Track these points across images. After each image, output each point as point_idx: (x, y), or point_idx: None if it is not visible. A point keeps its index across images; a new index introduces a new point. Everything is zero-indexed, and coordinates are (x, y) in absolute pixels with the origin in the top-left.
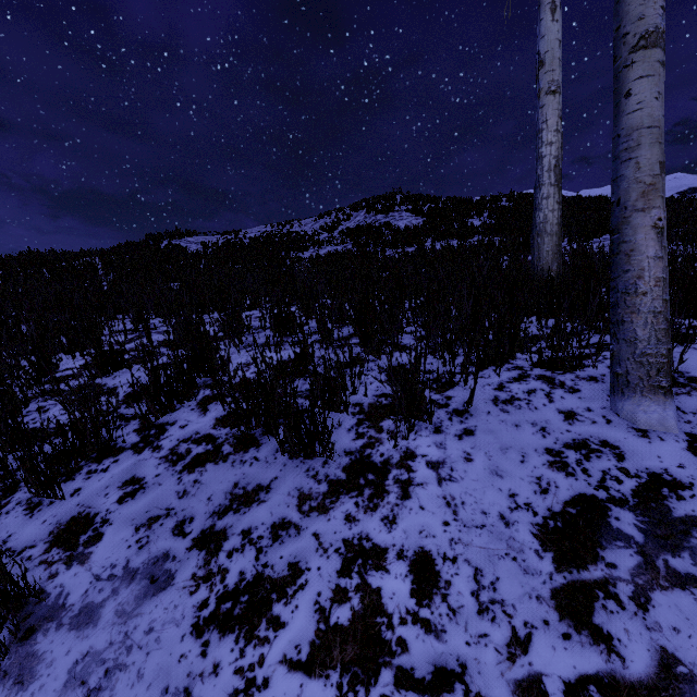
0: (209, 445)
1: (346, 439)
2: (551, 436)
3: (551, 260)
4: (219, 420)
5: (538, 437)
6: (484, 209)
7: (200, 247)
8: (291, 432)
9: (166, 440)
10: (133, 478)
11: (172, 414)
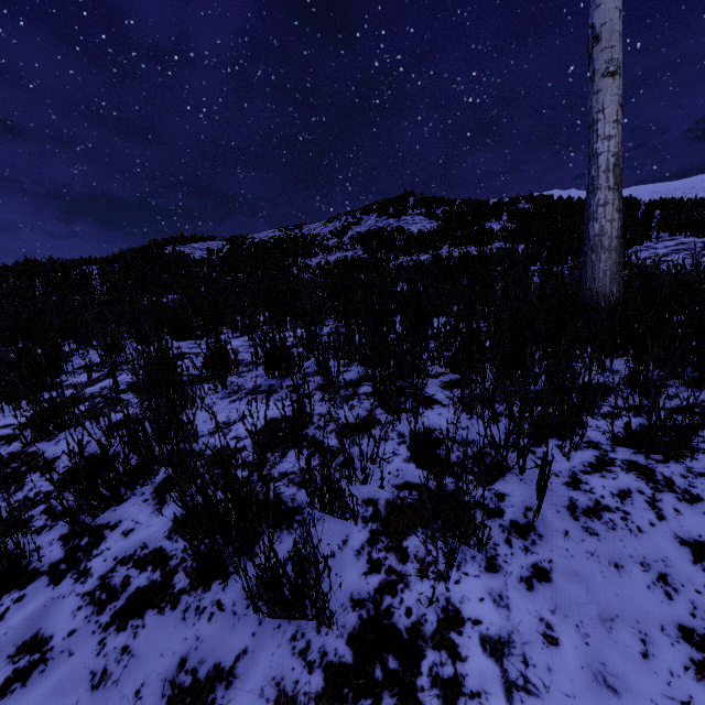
0: (156, 572)
1: (354, 572)
2: (681, 596)
3: (609, 282)
4: (178, 523)
5: (659, 596)
6: (502, 212)
7: (205, 254)
8: (266, 586)
9: (98, 558)
10: (35, 637)
11: (117, 508)
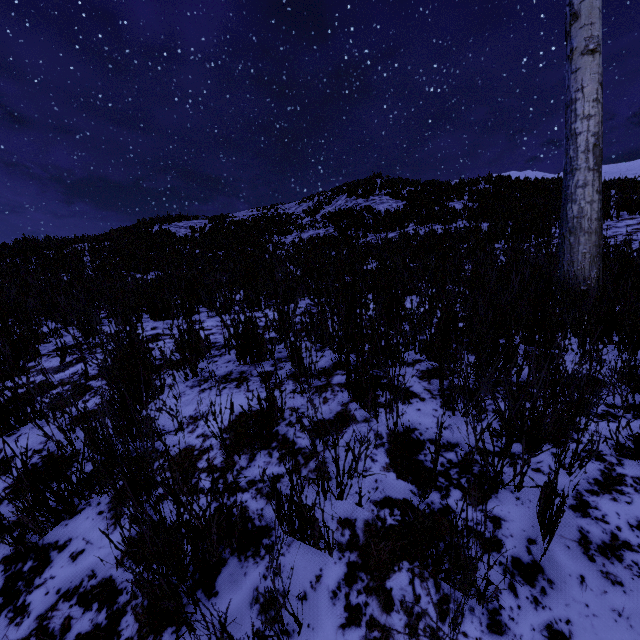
0: (102, 613)
1: (329, 623)
2: None
3: (589, 265)
4: (132, 544)
5: None
6: (463, 192)
7: (189, 232)
8: None
9: (39, 590)
10: None
11: (69, 522)
